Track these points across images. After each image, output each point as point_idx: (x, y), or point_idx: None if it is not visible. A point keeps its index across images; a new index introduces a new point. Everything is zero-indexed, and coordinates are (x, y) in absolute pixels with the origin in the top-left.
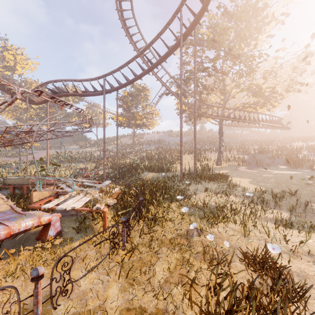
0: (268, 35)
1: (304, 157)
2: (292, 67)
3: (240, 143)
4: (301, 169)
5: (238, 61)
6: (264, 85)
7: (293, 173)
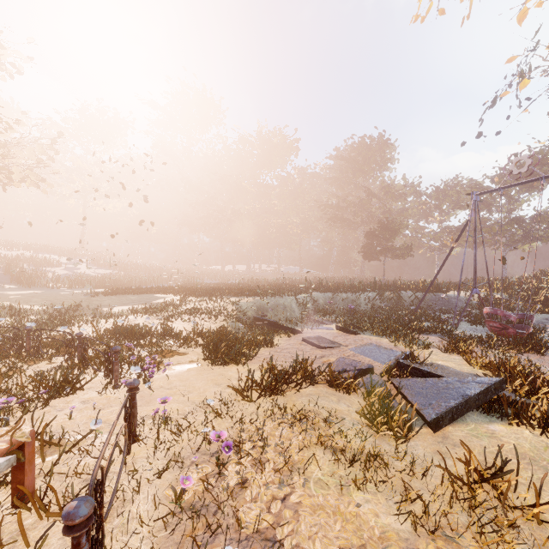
0: None
1: (37, 273)
2: (31, 152)
3: None
4: (38, 288)
5: None
6: None
7: (37, 292)
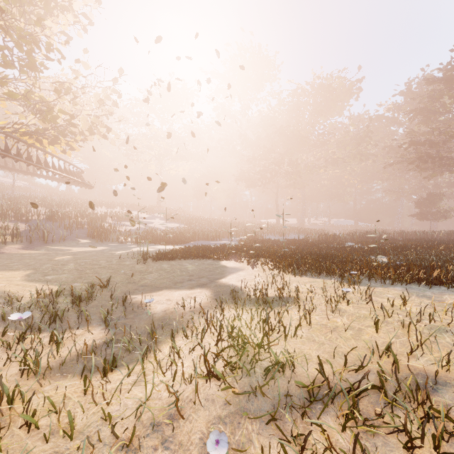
0: (63, 30)
1: (111, 227)
2: (97, 99)
3: (11, 200)
4: (108, 243)
5: (0, 25)
6: (56, 108)
7: (99, 248)
